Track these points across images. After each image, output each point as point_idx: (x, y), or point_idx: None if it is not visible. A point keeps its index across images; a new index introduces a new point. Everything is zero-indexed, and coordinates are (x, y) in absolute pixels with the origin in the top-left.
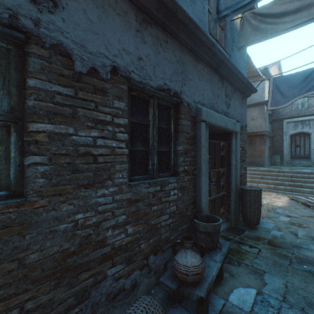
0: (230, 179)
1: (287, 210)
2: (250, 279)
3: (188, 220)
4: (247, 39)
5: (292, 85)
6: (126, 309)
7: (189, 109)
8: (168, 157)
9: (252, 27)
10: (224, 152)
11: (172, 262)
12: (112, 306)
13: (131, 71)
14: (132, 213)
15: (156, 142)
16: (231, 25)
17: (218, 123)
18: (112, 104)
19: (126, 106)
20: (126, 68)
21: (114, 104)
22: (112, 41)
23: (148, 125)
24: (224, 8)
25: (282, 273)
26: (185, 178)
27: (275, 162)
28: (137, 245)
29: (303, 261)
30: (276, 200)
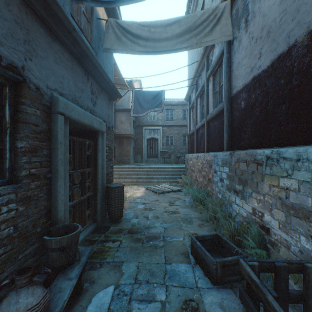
0: (97, 179)
1: (143, 198)
2: (111, 276)
3: (37, 239)
4: (112, 45)
5: (147, 100)
6: None
7: (39, 94)
8: None
9: (116, 35)
10: (91, 151)
11: None
12: None
13: None
14: None
15: None
16: (98, 23)
17: (82, 120)
18: None
19: None
20: None
21: None
22: None
23: None
24: None
25: (136, 256)
26: (32, 185)
27: (138, 160)
28: None
29: (151, 238)
30: (137, 191)
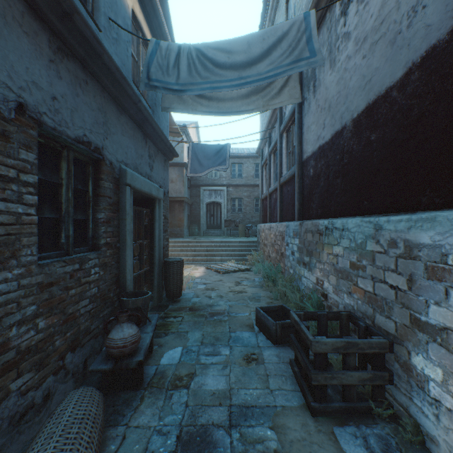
0: (154, 252)
1: (204, 279)
2: (177, 342)
3: (111, 303)
4: (171, 103)
5: (208, 155)
6: (36, 431)
7: (112, 168)
8: (85, 227)
9: None
10: (147, 221)
11: (93, 358)
12: (18, 432)
13: (43, 112)
14: (44, 302)
15: (73, 207)
16: None
17: (143, 189)
18: (17, 154)
19: (37, 158)
20: (37, 108)
21: (20, 154)
22: (18, 68)
23: (60, 184)
24: (156, 79)
25: (201, 327)
26: (107, 253)
27: (194, 232)
28: (51, 342)
29: (215, 314)
30: (195, 271)
